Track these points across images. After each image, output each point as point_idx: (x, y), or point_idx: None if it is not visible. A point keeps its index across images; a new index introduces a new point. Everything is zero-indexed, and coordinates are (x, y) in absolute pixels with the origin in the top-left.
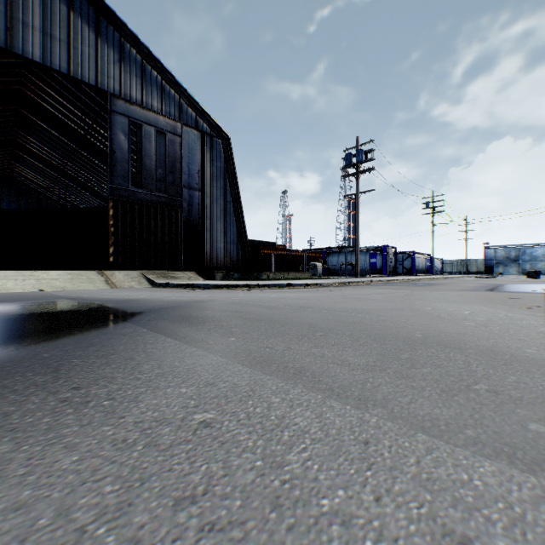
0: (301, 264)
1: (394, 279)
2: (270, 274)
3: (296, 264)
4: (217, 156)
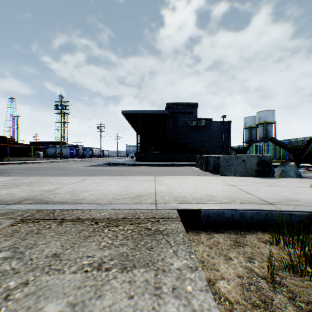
0: (30, 152)
1: (78, 160)
2: (10, 158)
3: (26, 152)
4: None
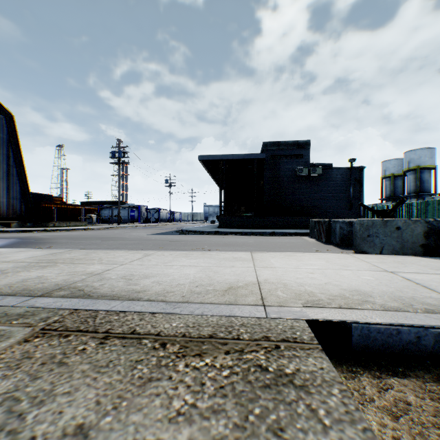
0: (80, 215)
1: (140, 225)
2: (56, 223)
3: (76, 215)
4: (1, 128)
